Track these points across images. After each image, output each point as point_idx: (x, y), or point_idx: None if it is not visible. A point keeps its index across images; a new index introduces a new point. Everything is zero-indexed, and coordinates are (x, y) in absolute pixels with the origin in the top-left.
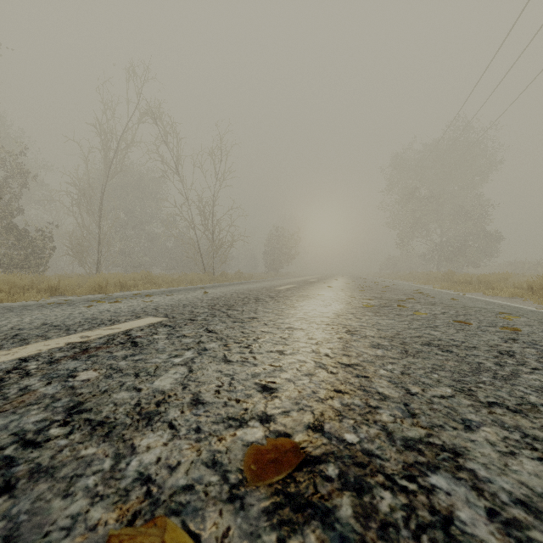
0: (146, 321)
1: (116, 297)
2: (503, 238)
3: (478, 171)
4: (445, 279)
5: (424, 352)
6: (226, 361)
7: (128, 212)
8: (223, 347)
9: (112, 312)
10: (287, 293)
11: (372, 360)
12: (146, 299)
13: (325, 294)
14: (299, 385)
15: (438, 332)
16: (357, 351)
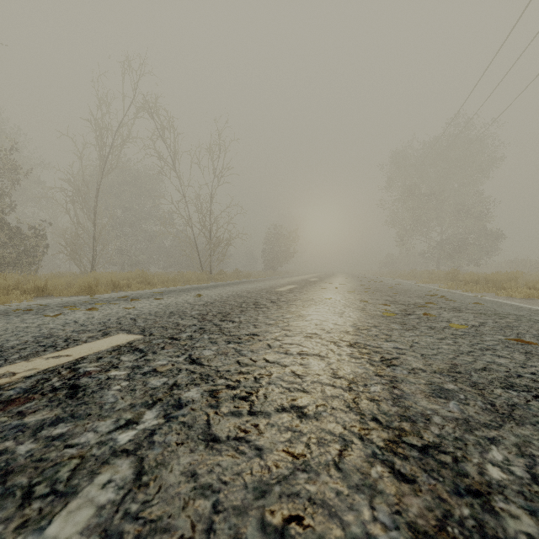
0: (112, 341)
1: (99, 300)
2: (504, 236)
3: (479, 168)
4: (448, 278)
5: (521, 407)
6: (209, 441)
7: (125, 210)
8: (208, 398)
9: (78, 325)
10: (289, 296)
11: (454, 432)
12: (130, 303)
13: (332, 297)
14: (354, 535)
15: (503, 358)
16: (419, 408)
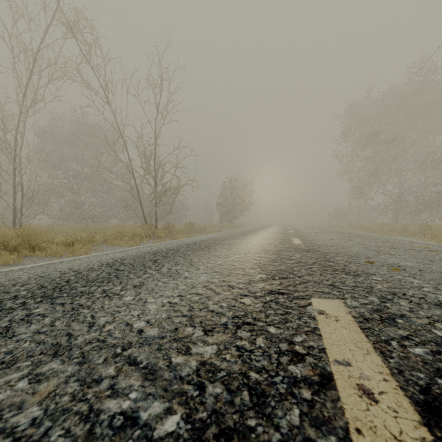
0: None
1: None
2: None
3: None
4: None
5: None
6: None
7: (79, 162)
8: None
9: None
10: None
11: None
12: None
13: None
14: None
15: None
16: None
